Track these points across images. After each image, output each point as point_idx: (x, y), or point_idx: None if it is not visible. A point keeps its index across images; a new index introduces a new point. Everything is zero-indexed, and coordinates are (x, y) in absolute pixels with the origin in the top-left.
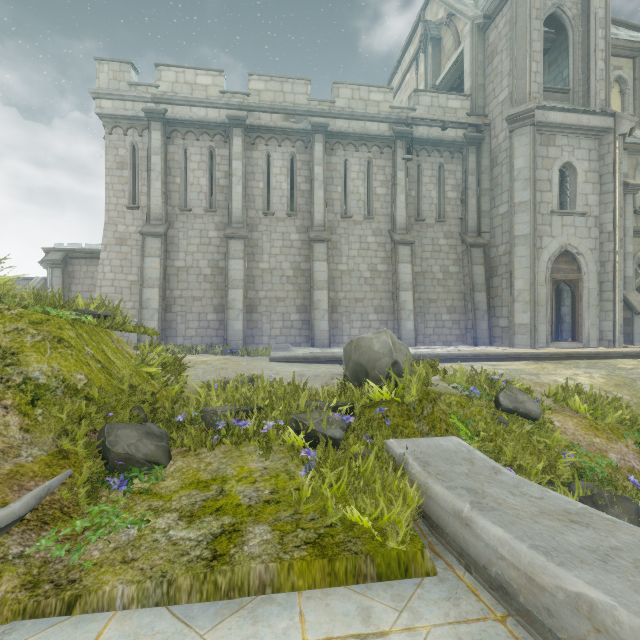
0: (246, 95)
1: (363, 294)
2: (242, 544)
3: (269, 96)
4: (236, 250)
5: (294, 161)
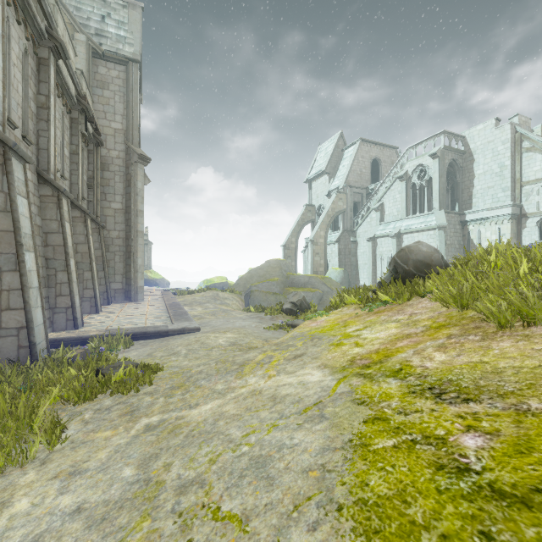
0: None
1: None
2: None
3: None
4: (20, 179)
5: (25, 59)
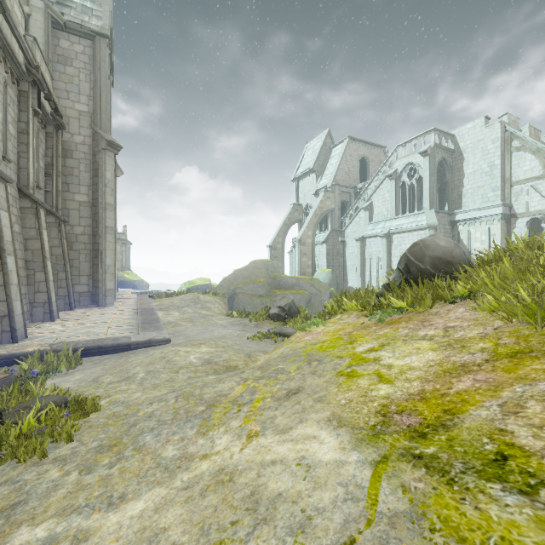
0: None
1: None
2: None
3: None
4: None
5: None
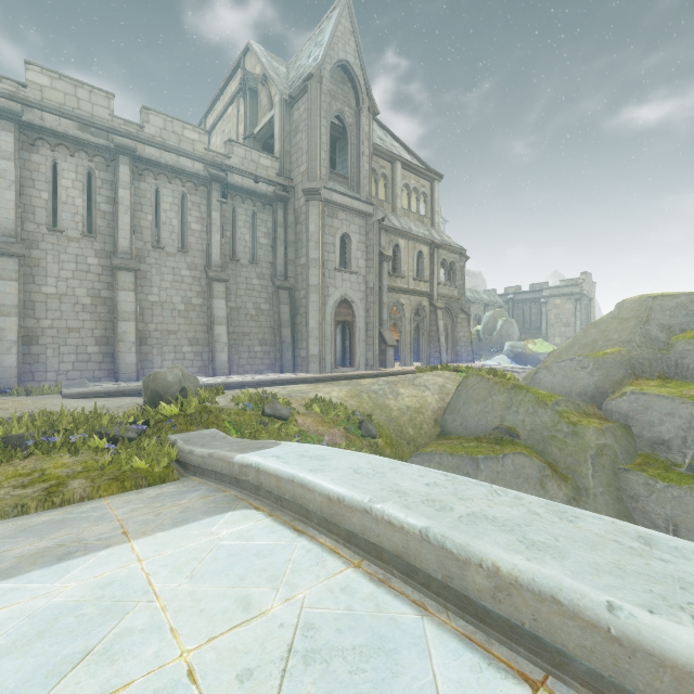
0: (22, 85)
1: (177, 326)
2: (67, 486)
3: (57, 96)
4: (6, 269)
5: (92, 177)
